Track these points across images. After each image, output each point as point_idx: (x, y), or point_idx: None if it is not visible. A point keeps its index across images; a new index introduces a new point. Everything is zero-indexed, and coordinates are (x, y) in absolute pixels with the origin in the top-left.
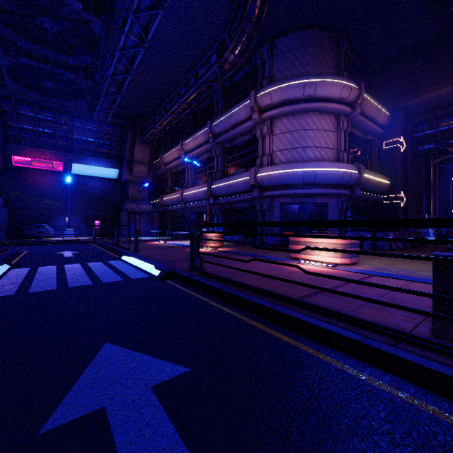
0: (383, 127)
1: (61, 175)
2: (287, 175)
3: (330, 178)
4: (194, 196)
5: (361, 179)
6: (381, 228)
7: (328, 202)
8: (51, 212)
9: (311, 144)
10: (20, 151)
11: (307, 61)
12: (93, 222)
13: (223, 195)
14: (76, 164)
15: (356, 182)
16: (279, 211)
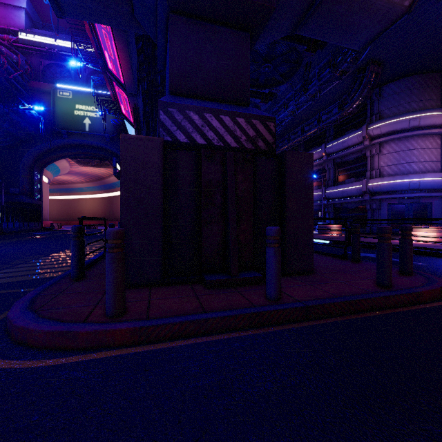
0: None
1: None
2: (394, 185)
3: (433, 185)
4: None
5: None
6: None
7: (431, 202)
8: None
9: (416, 160)
10: None
11: (412, 99)
12: None
13: (335, 198)
14: None
15: None
16: (386, 210)
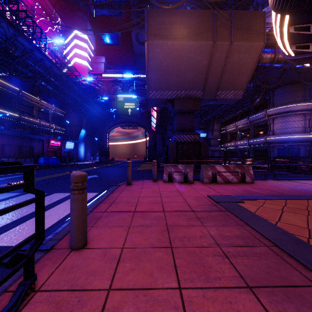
0: None
1: None
2: (278, 139)
3: (297, 139)
4: (241, 144)
5: None
6: None
7: (300, 147)
8: None
9: (290, 127)
10: None
11: (288, 96)
12: None
13: (253, 145)
14: None
15: None
16: (276, 151)
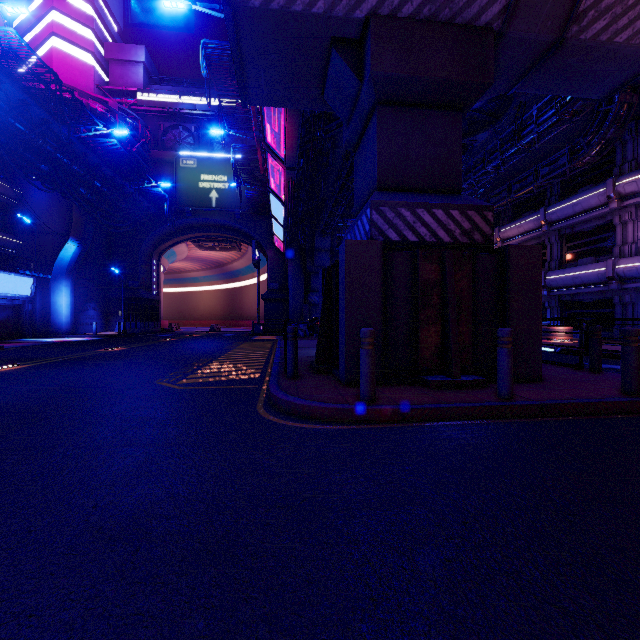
0: None
1: None
2: None
3: None
4: None
5: None
6: None
7: None
8: None
9: None
10: None
11: None
12: None
13: (562, 287)
14: None
15: None
16: None
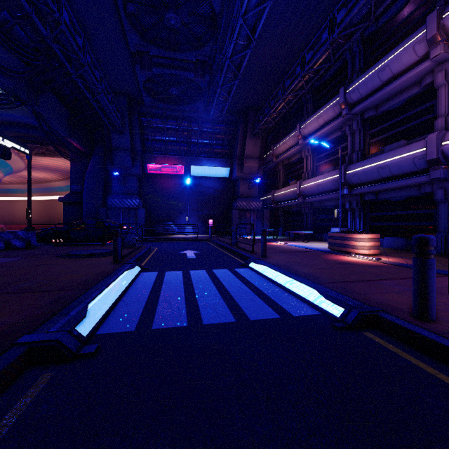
0: None
1: (182, 178)
2: None
3: None
4: (317, 187)
5: None
6: None
7: None
8: (175, 212)
9: None
10: (153, 160)
11: None
12: (208, 220)
13: (365, 182)
14: (193, 166)
15: None
16: None
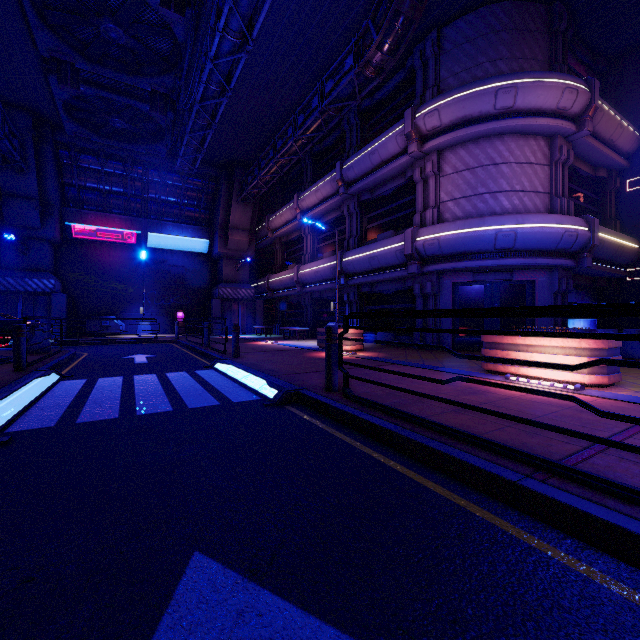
0: (626, 155)
1: (133, 250)
2: (466, 238)
3: (542, 239)
4: (315, 275)
5: (594, 241)
6: (621, 323)
7: (533, 280)
8: (121, 300)
9: (507, 187)
10: (82, 218)
11: (499, 53)
12: (176, 314)
13: (360, 272)
14: (152, 234)
15: (585, 246)
16: (451, 296)
